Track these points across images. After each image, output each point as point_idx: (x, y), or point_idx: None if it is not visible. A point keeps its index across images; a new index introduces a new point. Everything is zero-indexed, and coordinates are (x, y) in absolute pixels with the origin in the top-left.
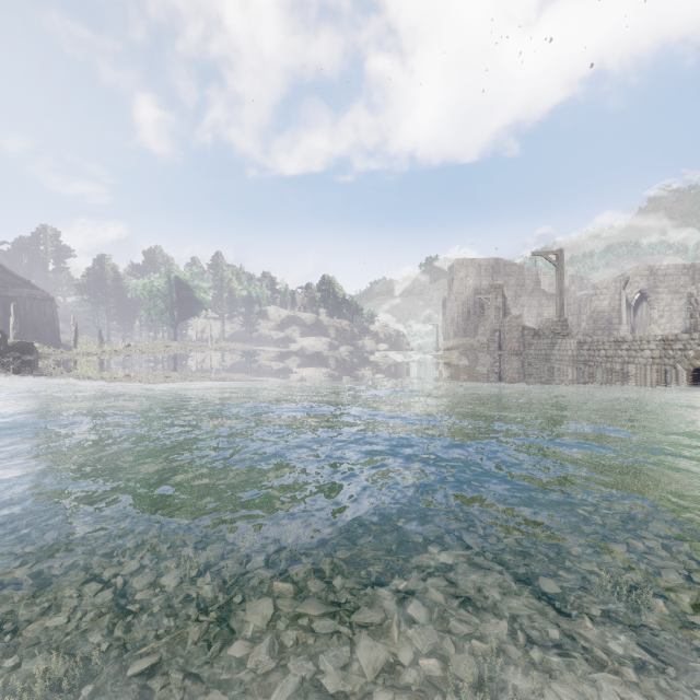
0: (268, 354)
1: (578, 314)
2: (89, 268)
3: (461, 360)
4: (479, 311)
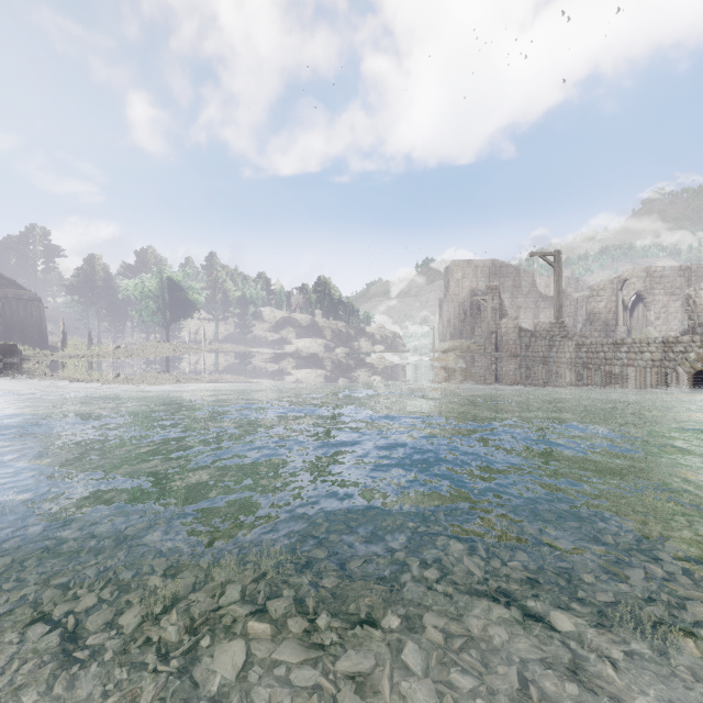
0: (263, 356)
1: (574, 316)
2: (78, 268)
3: (457, 362)
4: (476, 312)
